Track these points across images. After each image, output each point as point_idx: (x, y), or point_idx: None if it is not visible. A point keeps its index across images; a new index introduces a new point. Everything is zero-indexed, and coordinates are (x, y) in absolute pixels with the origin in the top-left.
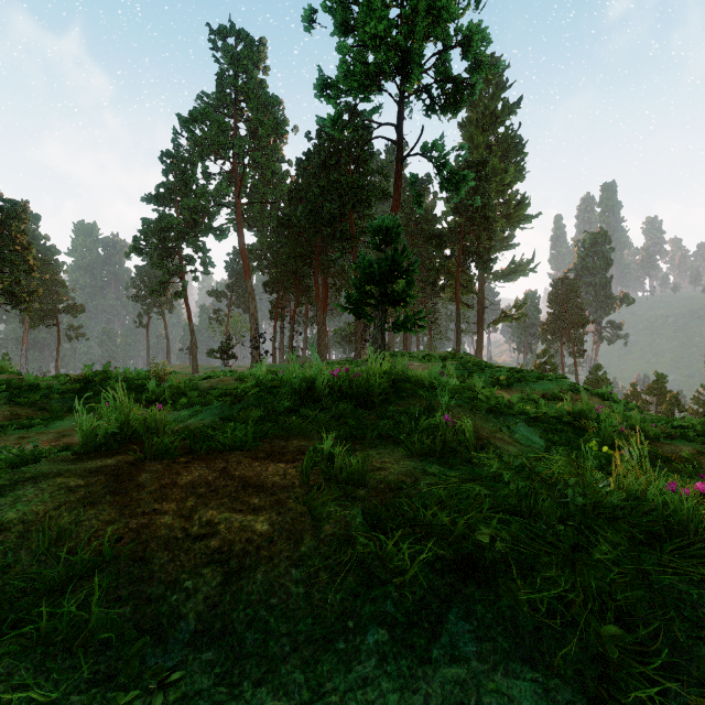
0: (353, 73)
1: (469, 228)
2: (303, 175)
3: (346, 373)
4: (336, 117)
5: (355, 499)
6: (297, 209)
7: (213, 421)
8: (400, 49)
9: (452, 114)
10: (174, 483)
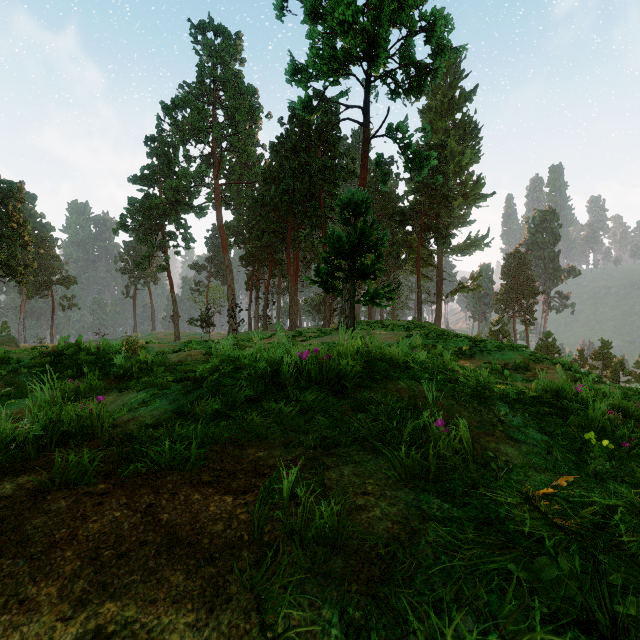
0: (322, 57)
1: (429, 206)
2: (276, 158)
3: (315, 355)
4: (306, 100)
5: (327, 579)
6: (271, 189)
7: (164, 412)
8: (367, 34)
9: (415, 97)
10: (72, 537)
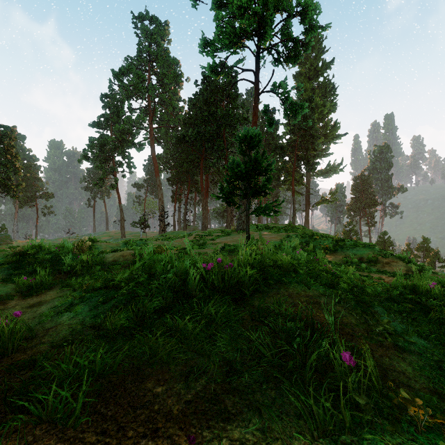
0: (225, 33)
1: (301, 143)
2: (193, 109)
3: (218, 263)
4: (213, 65)
5: None
6: (189, 131)
7: (81, 322)
8: (257, 16)
9: (292, 63)
10: None
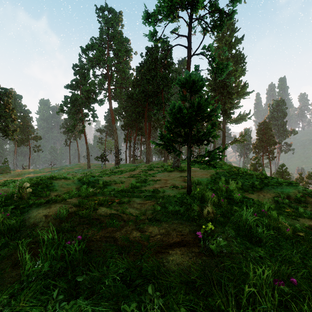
0: (163, 3)
1: (220, 98)
2: (139, 74)
3: None
4: (154, 32)
5: None
6: (136, 90)
7: None
8: None
9: (218, 31)
10: None
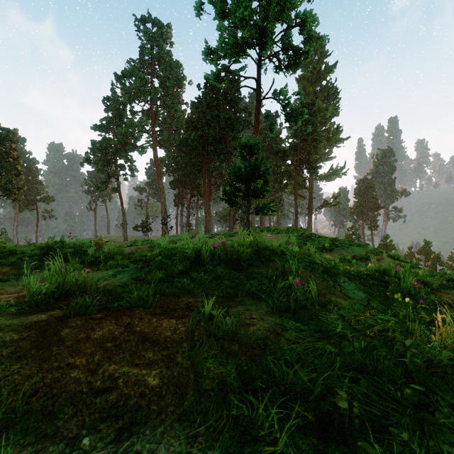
0: (227, 43)
1: (303, 146)
2: (195, 112)
3: (223, 245)
4: (217, 73)
5: (229, 354)
6: (192, 134)
7: (127, 280)
8: (259, 27)
9: (292, 71)
10: (88, 337)
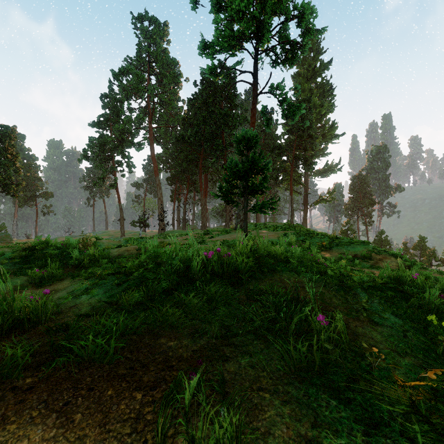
0: (223, 36)
1: (299, 142)
2: (192, 109)
3: (218, 253)
4: (212, 67)
5: None
6: (188, 131)
7: (99, 301)
8: (255, 20)
9: (290, 65)
10: None
